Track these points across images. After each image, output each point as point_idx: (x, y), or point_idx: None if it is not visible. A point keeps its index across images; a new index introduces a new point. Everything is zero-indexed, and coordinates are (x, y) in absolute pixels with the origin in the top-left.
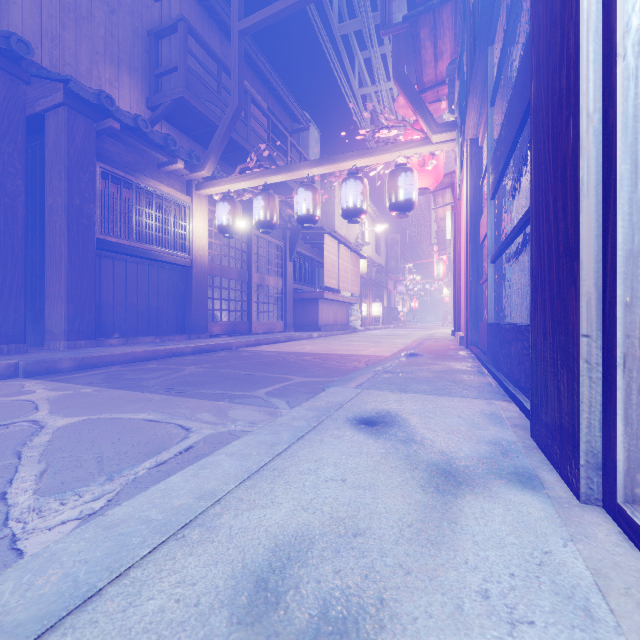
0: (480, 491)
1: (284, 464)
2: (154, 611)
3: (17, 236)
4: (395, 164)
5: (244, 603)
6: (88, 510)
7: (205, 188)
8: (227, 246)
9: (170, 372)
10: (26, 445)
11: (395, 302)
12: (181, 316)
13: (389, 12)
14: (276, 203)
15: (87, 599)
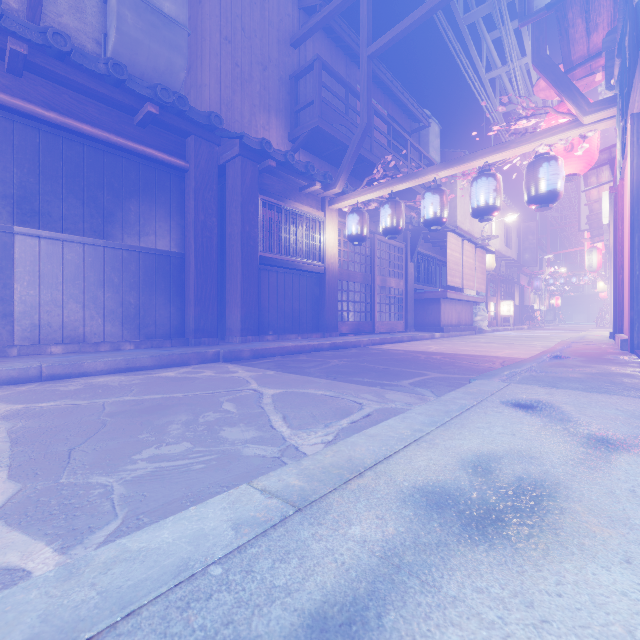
0: (634, 453)
1: (462, 422)
2: (424, 465)
3: (213, 259)
4: (535, 154)
5: (471, 470)
6: (325, 440)
7: (336, 203)
8: (353, 252)
9: (320, 363)
10: (261, 403)
11: (529, 299)
12: (316, 317)
13: (529, 1)
14: (402, 209)
15: (387, 457)
